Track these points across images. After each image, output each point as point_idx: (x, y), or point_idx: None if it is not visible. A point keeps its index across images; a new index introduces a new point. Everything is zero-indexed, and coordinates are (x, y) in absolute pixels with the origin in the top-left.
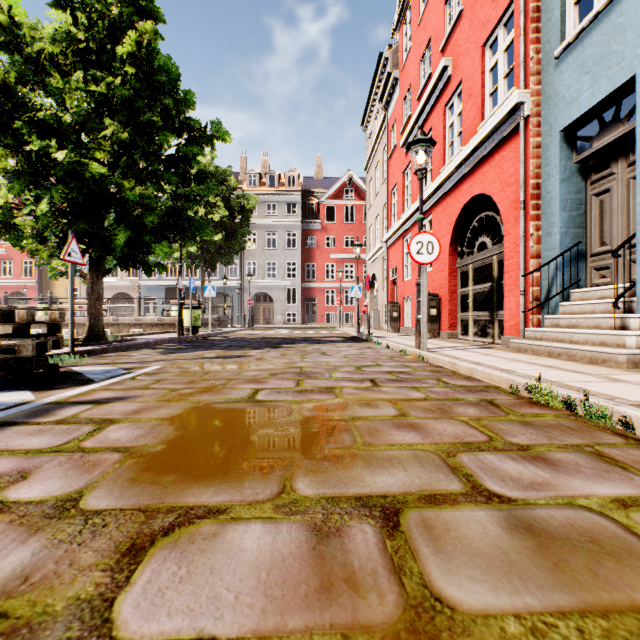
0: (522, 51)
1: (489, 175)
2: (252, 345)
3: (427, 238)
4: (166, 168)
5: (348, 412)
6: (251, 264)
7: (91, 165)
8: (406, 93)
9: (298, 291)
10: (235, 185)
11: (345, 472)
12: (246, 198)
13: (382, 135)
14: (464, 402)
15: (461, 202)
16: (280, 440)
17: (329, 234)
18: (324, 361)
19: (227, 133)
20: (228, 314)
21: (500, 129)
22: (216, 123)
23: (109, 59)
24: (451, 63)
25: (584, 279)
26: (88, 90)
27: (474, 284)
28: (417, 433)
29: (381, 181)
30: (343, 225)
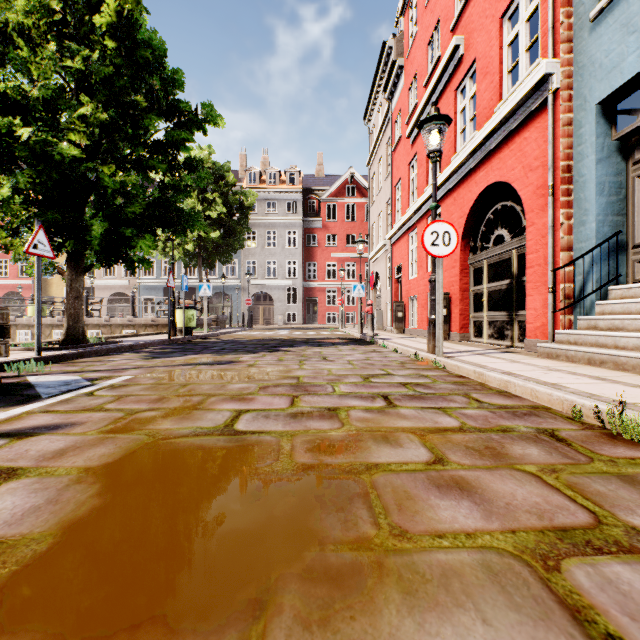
0: (550, 15)
1: (508, 160)
2: (247, 348)
3: (443, 227)
4: (151, 153)
5: (360, 455)
6: (251, 263)
7: (61, 145)
8: (412, 81)
9: (299, 291)
10: (233, 181)
11: (367, 627)
12: (245, 194)
13: (386, 128)
14: (517, 435)
15: (475, 192)
16: (254, 521)
17: (330, 232)
18: (325, 369)
19: (219, 117)
20: (227, 314)
21: (522, 107)
22: (207, 106)
23: (87, 32)
24: (463, 42)
25: (624, 274)
26: (63, 65)
27: (489, 281)
28: (473, 503)
29: (384, 176)
30: (345, 223)
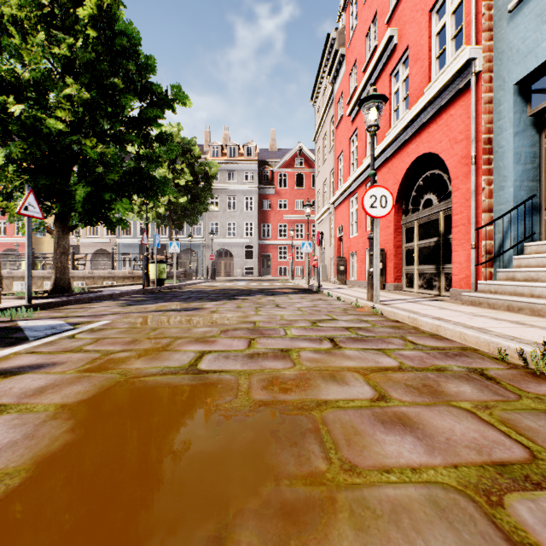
0: (473, 8)
1: (436, 134)
2: (210, 297)
3: (380, 192)
4: (127, 128)
5: (310, 392)
6: (214, 224)
7: (49, 121)
8: (352, 67)
9: (255, 248)
10: (199, 154)
11: None
12: (209, 165)
13: (329, 108)
14: (450, 374)
15: (407, 162)
16: (214, 456)
17: (282, 198)
18: (278, 314)
19: (186, 97)
20: (194, 268)
21: (449, 88)
22: (176, 87)
23: (72, 23)
24: (397, 33)
25: (538, 232)
26: (51, 52)
27: (419, 239)
28: (415, 438)
29: (328, 149)
30: (294, 190)
